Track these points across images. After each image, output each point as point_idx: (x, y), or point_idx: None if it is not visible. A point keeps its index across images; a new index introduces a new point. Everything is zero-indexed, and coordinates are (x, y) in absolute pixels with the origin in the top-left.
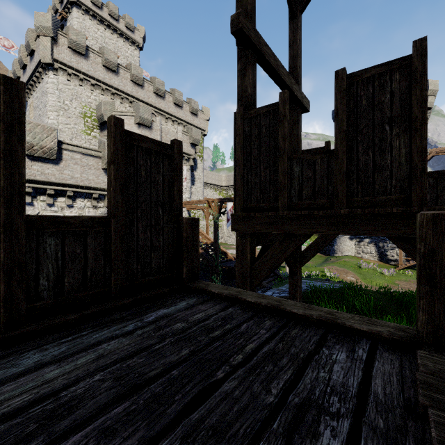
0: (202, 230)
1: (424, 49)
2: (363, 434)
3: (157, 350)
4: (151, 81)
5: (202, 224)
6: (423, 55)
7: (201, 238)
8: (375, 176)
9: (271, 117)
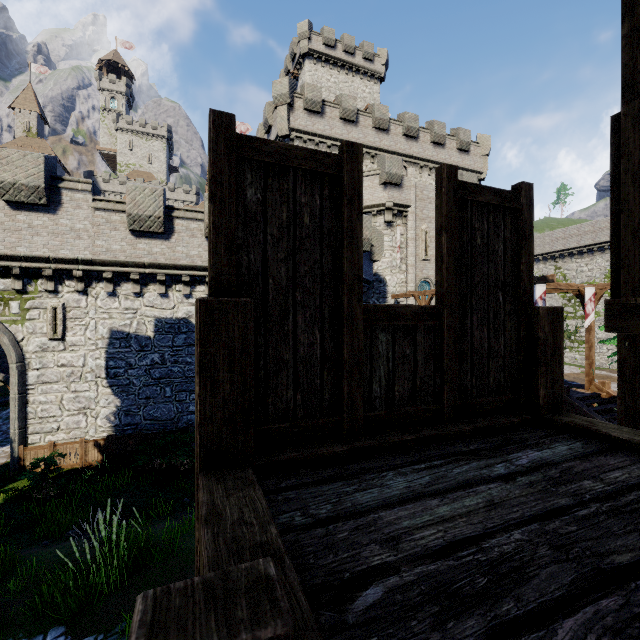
0: None
1: None
2: None
3: (586, 518)
4: (399, 119)
5: None
6: None
7: None
8: None
9: None
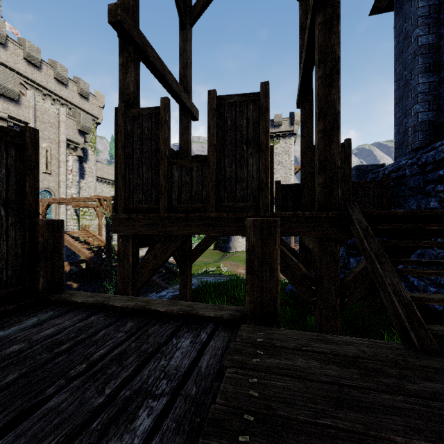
0: (95, 231)
1: (267, 90)
2: (175, 405)
3: None
4: (20, 42)
5: (95, 225)
6: (266, 95)
7: (93, 240)
8: (236, 185)
9: (153, 120)
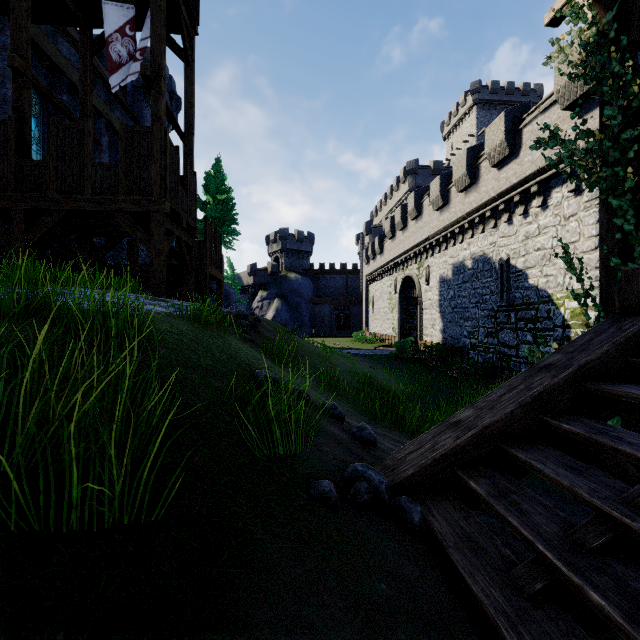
0: None
1: None
2: None
3: None
4: None
5: None
6: None
7: None
8: None
9: None
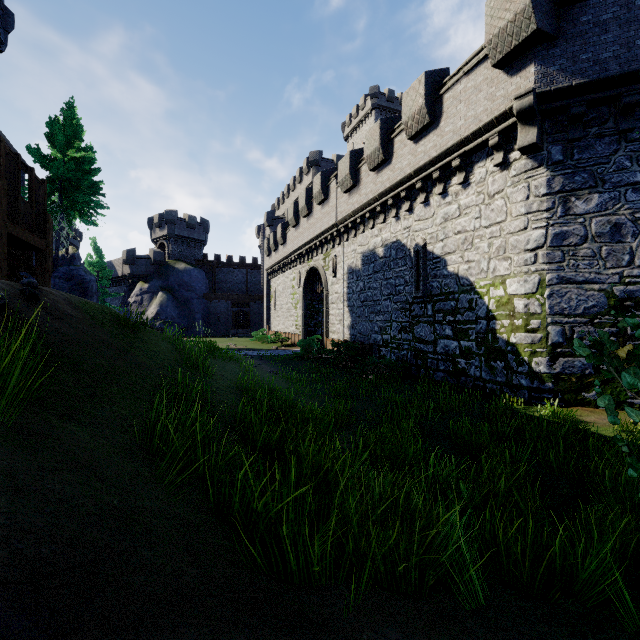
0: None
1: None
2: None
3: None
4: None
5: None
6: None
7: None
8: None
9: None
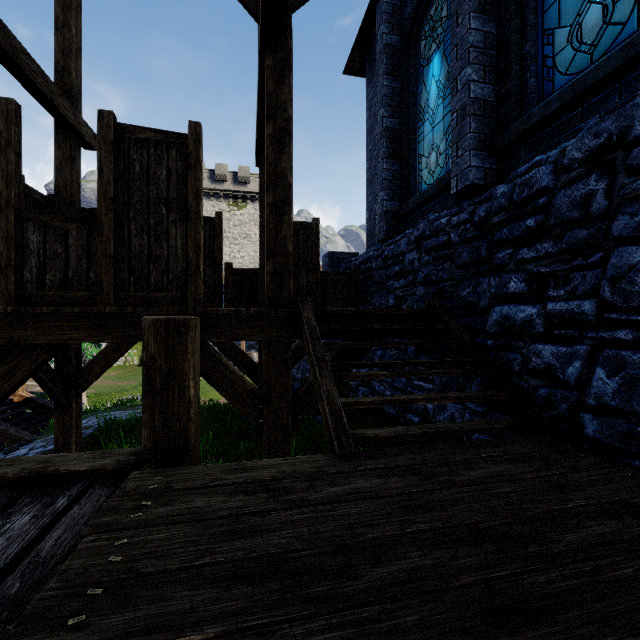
0: None
1: (198, 135)
2: None
3: None
4: None
5: None
6: (197, 141)
7: None
8: (151, 266)
9: None
